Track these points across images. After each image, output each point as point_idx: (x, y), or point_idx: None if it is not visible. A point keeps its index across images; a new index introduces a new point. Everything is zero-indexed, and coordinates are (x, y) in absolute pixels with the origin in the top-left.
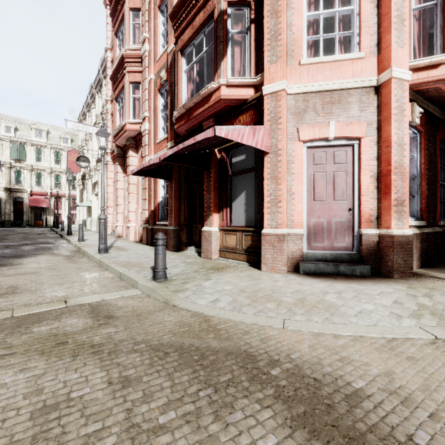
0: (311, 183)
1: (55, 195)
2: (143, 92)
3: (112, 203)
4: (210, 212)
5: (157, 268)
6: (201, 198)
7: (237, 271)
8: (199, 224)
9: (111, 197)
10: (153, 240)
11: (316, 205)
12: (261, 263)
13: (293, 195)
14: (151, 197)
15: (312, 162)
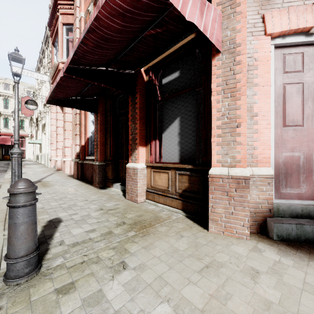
0: (281, 100)
1: (20, 135)
2: (74, 32)
3: (55, 140)
4: (135, 145)
5: (9, 254)
6: (127, 131)
7: (172, 233)
8: (125, 159)
9: (54, 135)
10: (83, 174)
11: (288, 132)
12: (208, 219)
13: (256, 117)
14: (81, 132)
15: (282, 69)
